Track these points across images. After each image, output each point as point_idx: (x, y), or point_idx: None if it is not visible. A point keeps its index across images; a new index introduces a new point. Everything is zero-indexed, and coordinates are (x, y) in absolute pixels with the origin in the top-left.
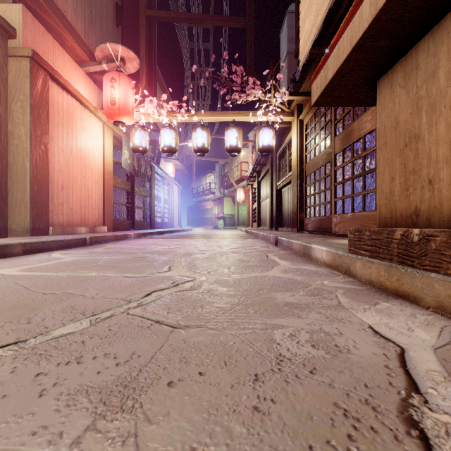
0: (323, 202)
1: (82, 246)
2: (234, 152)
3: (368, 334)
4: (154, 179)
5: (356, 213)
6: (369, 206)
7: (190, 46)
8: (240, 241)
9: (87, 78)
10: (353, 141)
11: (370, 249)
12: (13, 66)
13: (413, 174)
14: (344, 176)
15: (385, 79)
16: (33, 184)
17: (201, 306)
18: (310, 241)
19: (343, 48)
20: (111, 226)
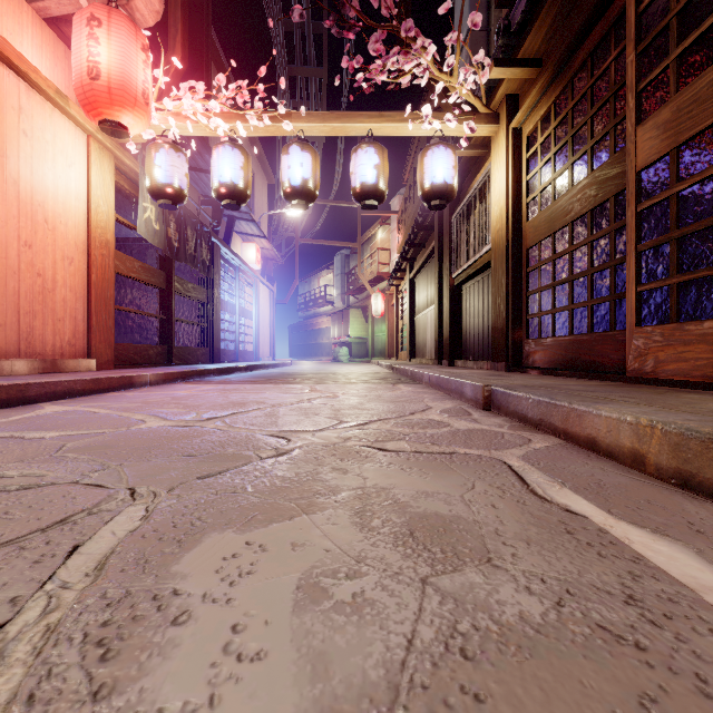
0: (583, 301)
1: None
2: (370, 199)
3: None
4: (219, 269)
5: None
6: None
7: (287, 28)
8: (386, 392)
9: (45, 31)
10: None
11: None
12: None
13: None
14: (679, 221)
15: None
16: None
17: None
18: (684, 416)
19: None
20: (111, 358)
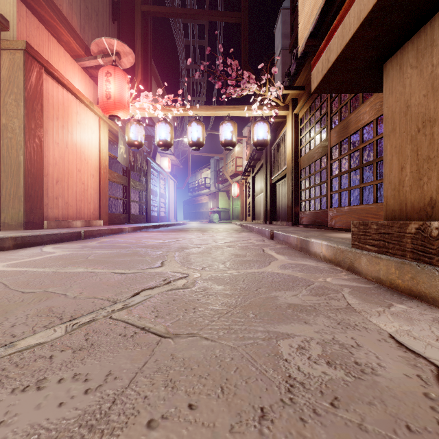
0: (318, 196)
1: (76, 240)
2: (229, 146)
3: (391, 346)
4: (150, 173)
5: (354, 206)
6: (367, 199)
7: (186, 43)
8: (235, 235)
9: (82, 73)
10: (350, 133)
11: (377, 243)
12: (7, 59)
13: (427, 162)
14: (341, 169)
15: (394, 60)
16: (27, 178)
17: (194, 309)
18: (307, 235)
19: (349, 25)
20: (107, 220)
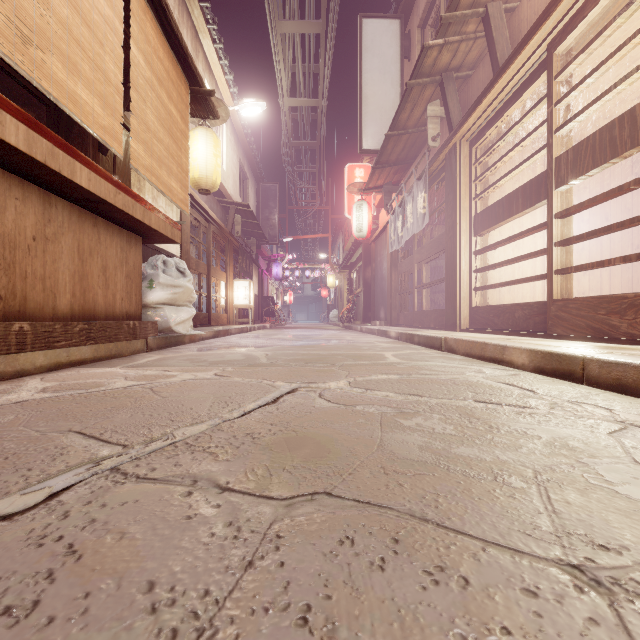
0: None
1: None
2: None
3: None
4: None
5: None
6: None
7: None
8: None
9: None
10: None
11: None
12: None
13: None
14: None
15: None
16: None
17: None
18: None
19: None
20: None
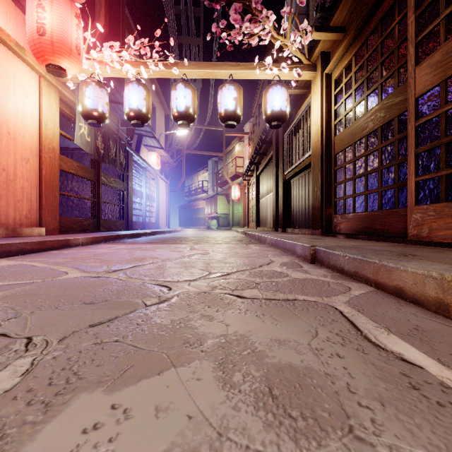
0: (375, 188)
1: None
2: (231, 120)
3: None
4: (132, 169)
5: None
6: None
7: (177, 12)
8: (242, 250)
9: (9, 3)
10: None
11: None
12: None
13: None
14: (447, 131)
15: None
16: None
17: None
18: None
19: None
20: (56, 227)
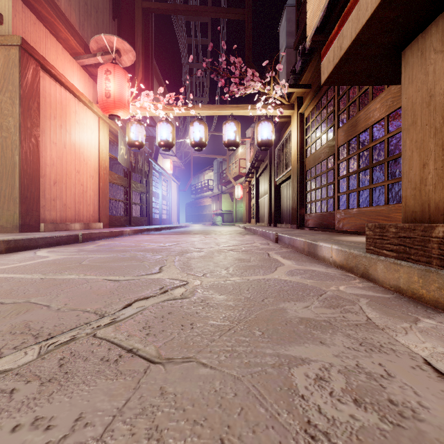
0: (324, 197)
1: (73, 244)
2: (232, 146)
3: (430, 376)
4: (152, 175)
5: (363, 208)
6: (377, 201)
7: (188, 42)
8: (239, 238)
9: (81, 71)
10: (359, 131)
11: (397, 248)
12: (2, 55)
13: None
14: (349, 169)
15: (414, 46)
16: (22, 179)
17: (192, 324)
18: (315, 238)
19: (366, 5)
20: (107, 222)
